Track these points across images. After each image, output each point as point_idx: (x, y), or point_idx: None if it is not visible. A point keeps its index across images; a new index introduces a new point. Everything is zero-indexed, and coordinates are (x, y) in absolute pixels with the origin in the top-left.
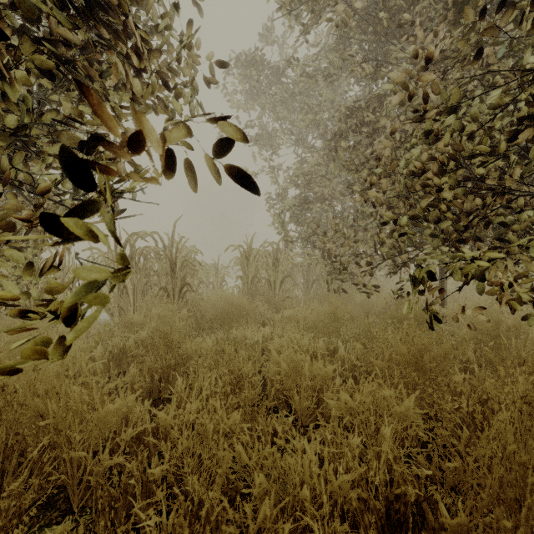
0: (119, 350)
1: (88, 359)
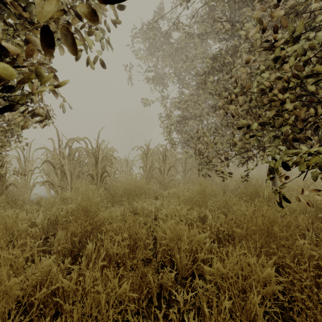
0: (55, 217)
1: (33, 224)
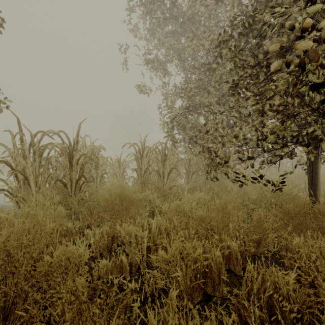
0: None
1: None
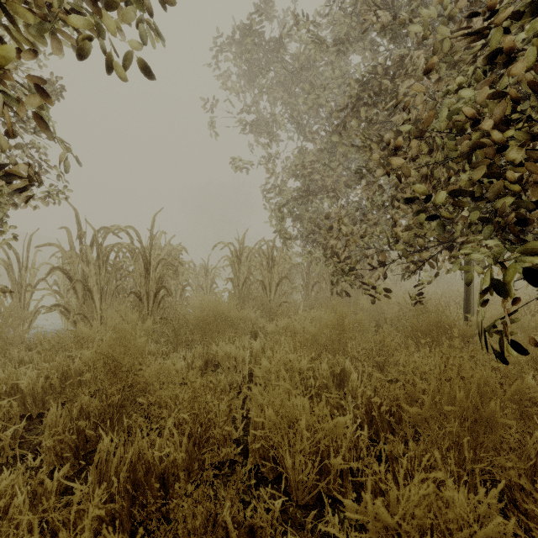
0: (61, 373)
1: (14, 388)
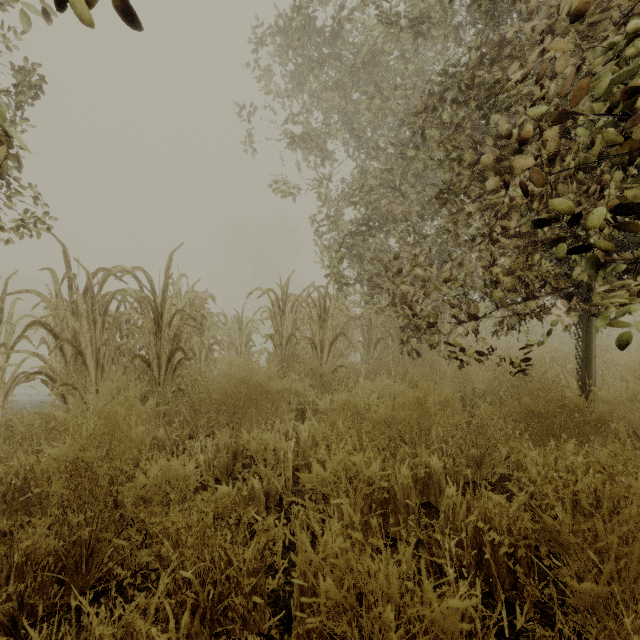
0: (22, 478)
1: None
